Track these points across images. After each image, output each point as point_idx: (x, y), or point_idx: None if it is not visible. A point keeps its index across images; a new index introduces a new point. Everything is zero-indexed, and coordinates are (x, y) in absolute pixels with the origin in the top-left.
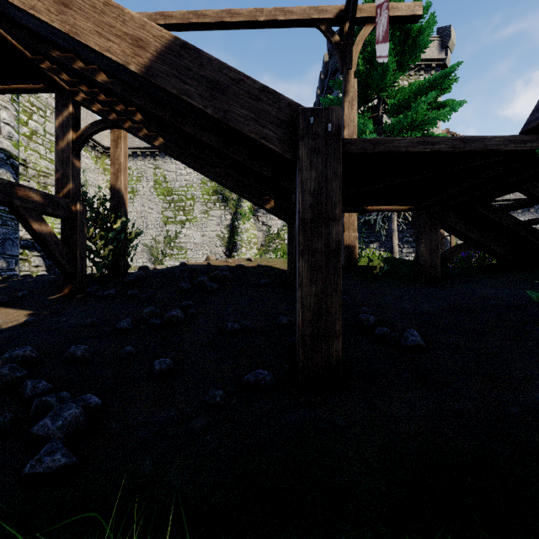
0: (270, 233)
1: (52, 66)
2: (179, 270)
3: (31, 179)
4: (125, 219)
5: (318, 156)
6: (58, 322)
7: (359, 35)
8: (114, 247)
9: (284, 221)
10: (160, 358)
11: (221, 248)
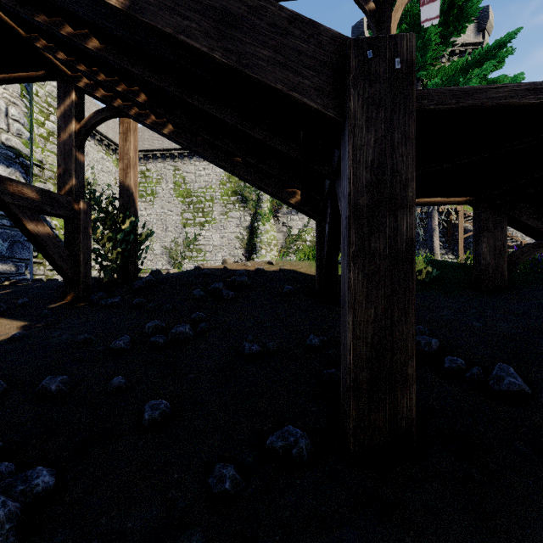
0: (291, 234)
1: (48, 44)
2: (193, 275)
3: (47, 181)
4: (134, 219)
5: (379, 109)
6: (49, 338)
7: (398, 0)
8: (123, 249)
9: (311, 217)
10: (156, 395)
11: (241, 250)
